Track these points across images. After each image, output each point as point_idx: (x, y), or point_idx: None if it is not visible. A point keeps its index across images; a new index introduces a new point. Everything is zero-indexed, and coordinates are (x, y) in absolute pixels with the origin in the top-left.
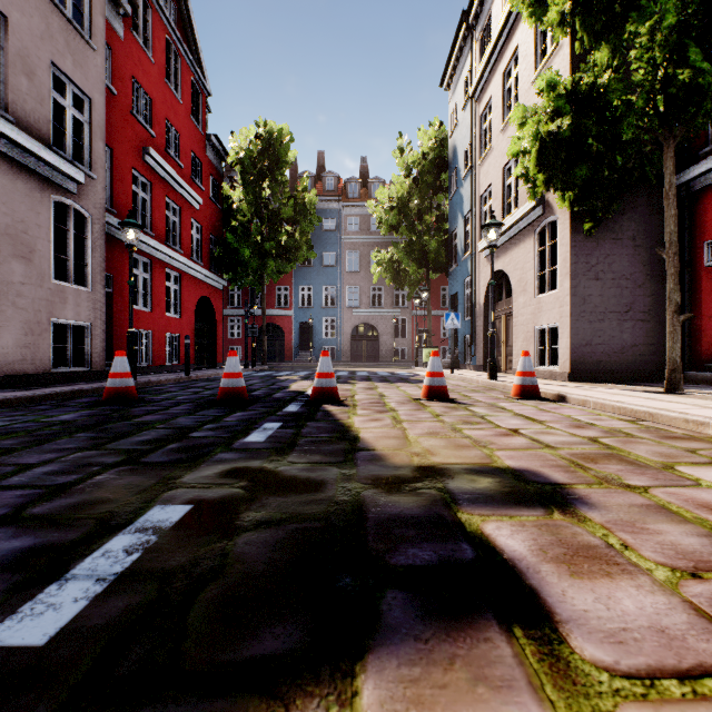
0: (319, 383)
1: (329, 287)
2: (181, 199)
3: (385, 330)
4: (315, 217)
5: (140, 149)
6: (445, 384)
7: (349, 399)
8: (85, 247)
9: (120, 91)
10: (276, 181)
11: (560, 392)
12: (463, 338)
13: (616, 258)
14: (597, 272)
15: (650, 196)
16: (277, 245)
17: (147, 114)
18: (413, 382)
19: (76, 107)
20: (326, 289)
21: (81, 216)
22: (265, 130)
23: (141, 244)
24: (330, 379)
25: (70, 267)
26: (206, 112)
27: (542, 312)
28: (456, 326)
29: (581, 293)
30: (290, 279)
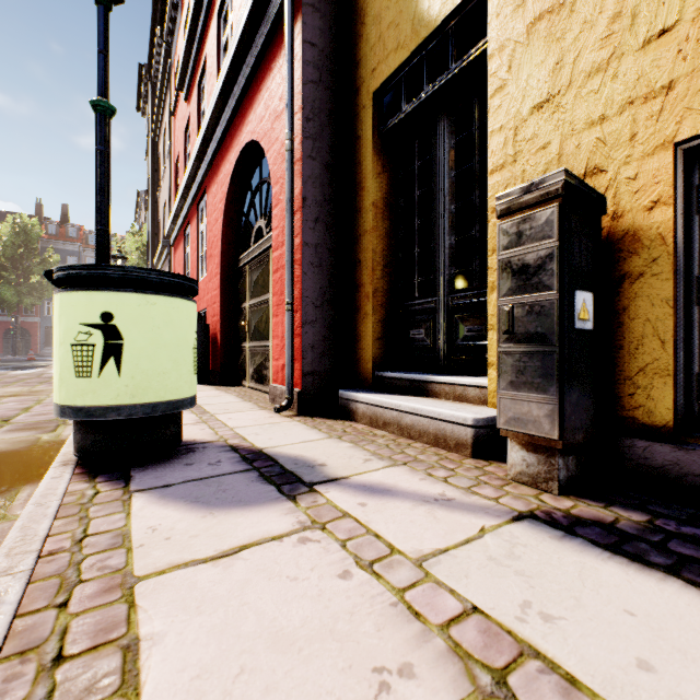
0: None
1: None
2: None
3: None
4: None
5: None
6: None
7: None
8: None
9: None
10: (30, 251)
11: None
12: None
13: None
14: None
15: None
16: (31, 287)
17: None
18: None
19: None
20: None
21: None
22: (21, 221)
23: None
24: None
25: None
26: None
27: None
28: None
29: None
30: None
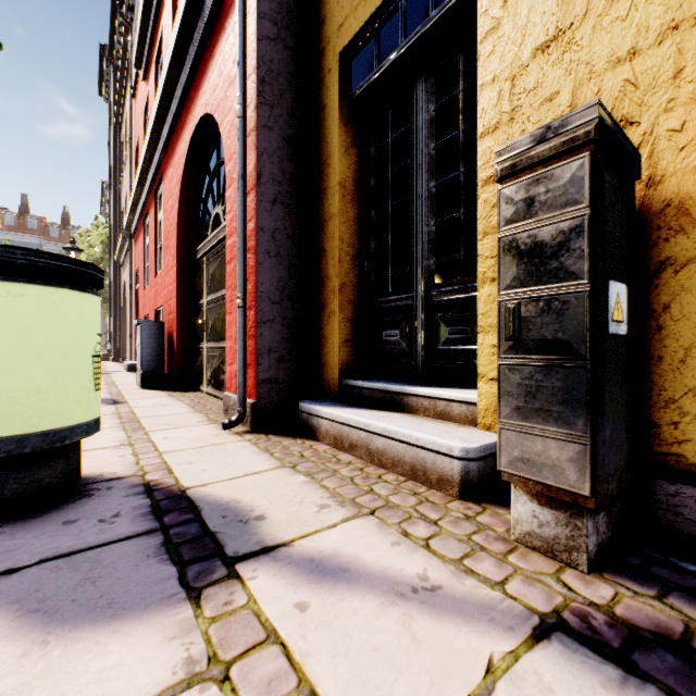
0: None
1: None
2: None
3: None
4: None
5: None
6: None
7: None
8: None
9: None
10: None
11: None
12: None
13: None
14: None
15: None
16: None
17: None
18: None
19: None
20: None
21: None
22: None
23: None
24: None
25: None
26: None
27: None
28: None
29: None
30: None
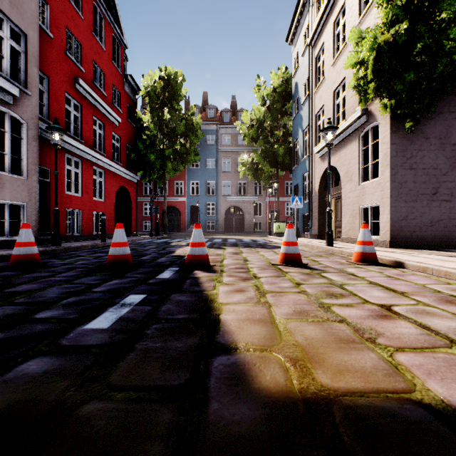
0: (192, 251)
1: (210, 182)
2: (105, 118)
3: (248, 211)
4: (200, 133)
5: (72, 80)
6: (299, 251)
7: (218, 264)
8: (21, 146)
9: (56, 36)
10: (173, 108)
11: (393, 258)
12: (302, 215)
13: (426, 153)
14: (411, 163)
15: (452, 105)
16: (174, 152)
17: (78, 55)
18: (269, 247)
19: (17, 42)
20: (208, 184)
21: (19, 122)
22: (165, 73)
23: (73, 147)
24: (202, 248)
25: (7, 160)
26: (125, 60)
27: (365, 195)
28: (299, 206)
29: (399, 179)
30: (184, 177)
